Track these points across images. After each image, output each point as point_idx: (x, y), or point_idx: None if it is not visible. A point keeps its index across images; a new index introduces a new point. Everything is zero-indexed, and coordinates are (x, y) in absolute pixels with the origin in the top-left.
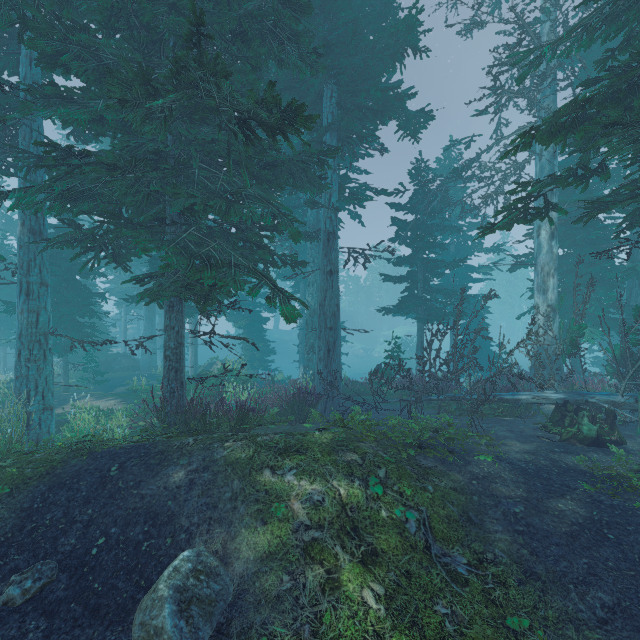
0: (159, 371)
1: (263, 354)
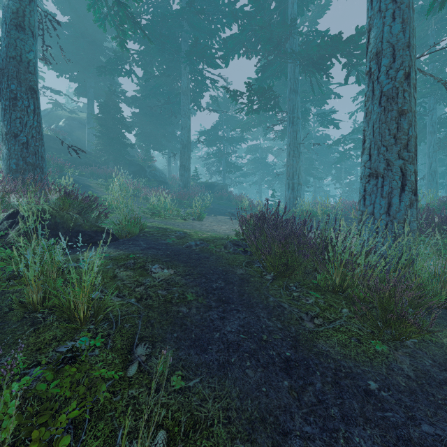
0: None
1: None
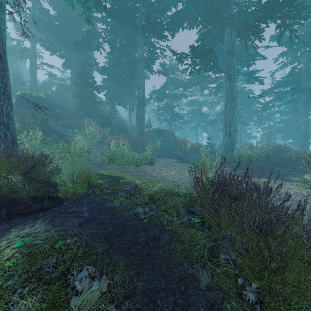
0: None
1: None
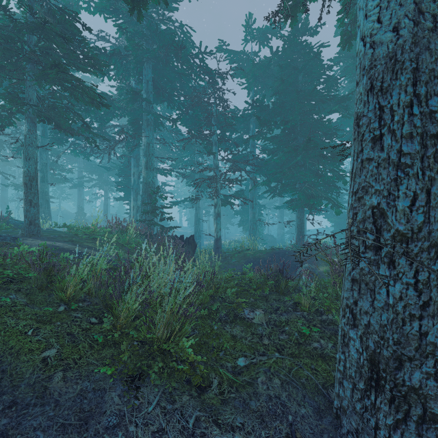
0: (286, 244)
1: None
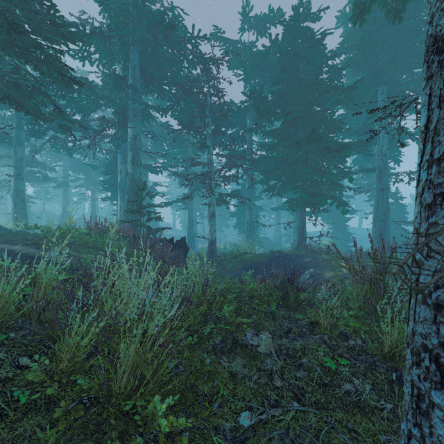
0: (283, 247)
1: (345, 241)
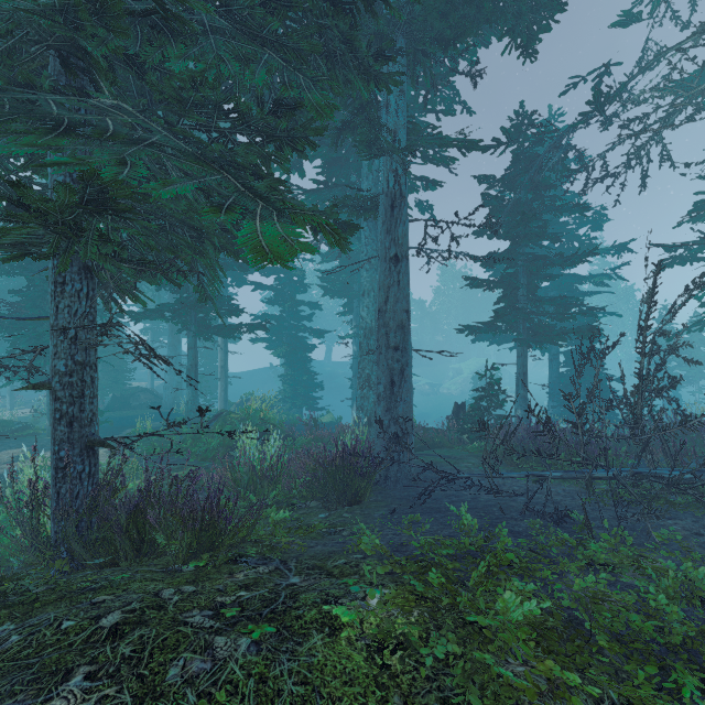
0: (182, 409)
1: (308, 389)
